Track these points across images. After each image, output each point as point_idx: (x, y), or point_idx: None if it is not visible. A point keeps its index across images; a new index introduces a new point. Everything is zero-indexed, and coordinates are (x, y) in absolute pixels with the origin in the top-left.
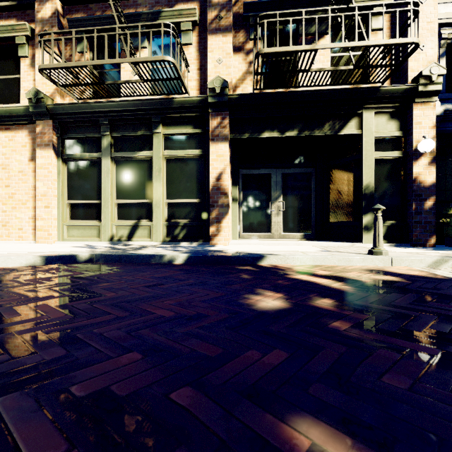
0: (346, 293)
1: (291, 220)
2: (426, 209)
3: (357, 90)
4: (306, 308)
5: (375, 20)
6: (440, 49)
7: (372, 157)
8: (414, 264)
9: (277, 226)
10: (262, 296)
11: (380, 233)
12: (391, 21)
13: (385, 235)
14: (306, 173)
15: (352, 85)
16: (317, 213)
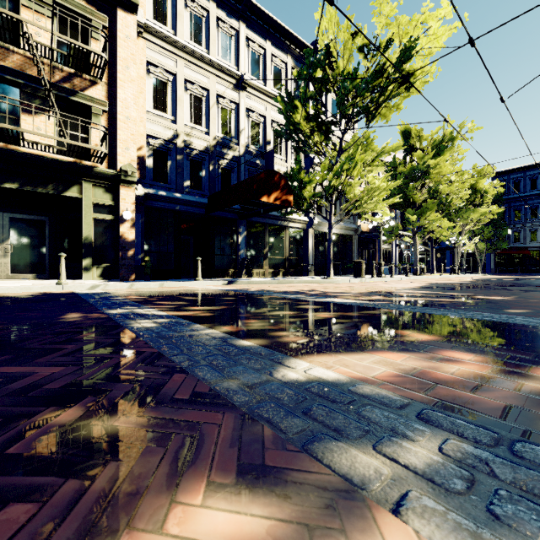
0: None
1: (22, 262)
2: (129, 256)
3: (75, 166)
4: None
5: (95, 116)
6: (150, 151)
7: (91, 217)
8: (78, 289)
9: (4, 267)
10: None
11: (62, 271)
12: (109, 122)
13: (103, 274)
14: (40, 220)
15: (76, 159)
16: (50, 256)
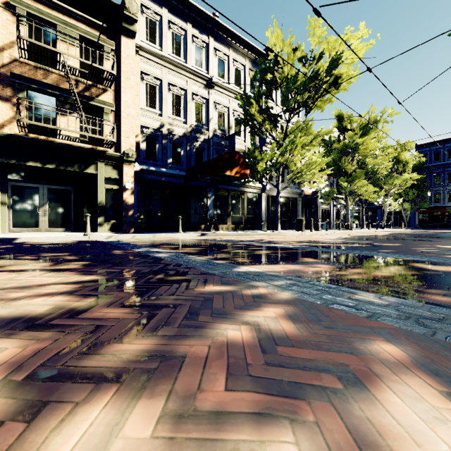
0: (43, 244)
1: (56, 220)
2: (129, 215)
3: (93, 151)
4: (18, 246)
5: (106, 115)
6: (143, 137)
7: (103, 187)
8: (99, 238)
9: (44, 223)
10: (3, 246)
11: (88, 226)
12: (115, 118)
13: (111, 228)
14: (68, 190)
15: (93, 146)
16: (75, 215)
